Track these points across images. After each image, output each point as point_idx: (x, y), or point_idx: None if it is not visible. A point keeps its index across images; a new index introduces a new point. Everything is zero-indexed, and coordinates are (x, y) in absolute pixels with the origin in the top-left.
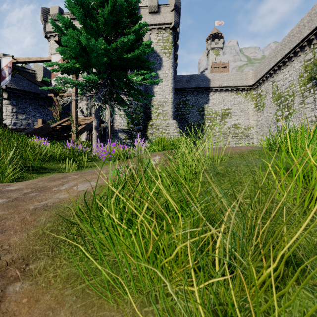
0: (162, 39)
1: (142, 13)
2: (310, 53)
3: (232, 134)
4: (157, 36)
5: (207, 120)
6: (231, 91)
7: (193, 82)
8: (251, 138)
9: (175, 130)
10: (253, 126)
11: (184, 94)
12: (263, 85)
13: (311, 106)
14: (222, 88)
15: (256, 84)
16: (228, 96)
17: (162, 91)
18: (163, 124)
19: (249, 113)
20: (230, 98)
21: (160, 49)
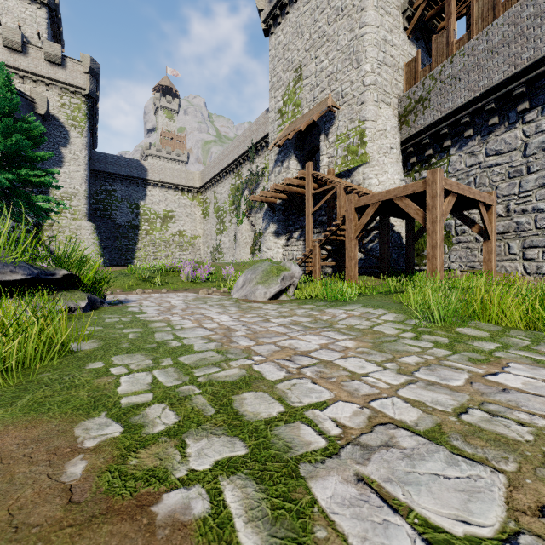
0: (69, 105)
1: (32, 54)
2: (234, 179)
3: (176, 243)
4: (61, 98)
5: (143, 222)
6: (176, 189)
7: (123, 167)
8: (199, 250)
9: (90, 235)
10: (200, 235)
11: (108, 181)
12: (208, 192)
13: (234, 227)
14: (164, 184)
15: (202, 189)
16: (172, 195)
17: (69, 178)
18: (71, 224)
19: (196, 220)
20: (174, 198)
21: (65, 118)
